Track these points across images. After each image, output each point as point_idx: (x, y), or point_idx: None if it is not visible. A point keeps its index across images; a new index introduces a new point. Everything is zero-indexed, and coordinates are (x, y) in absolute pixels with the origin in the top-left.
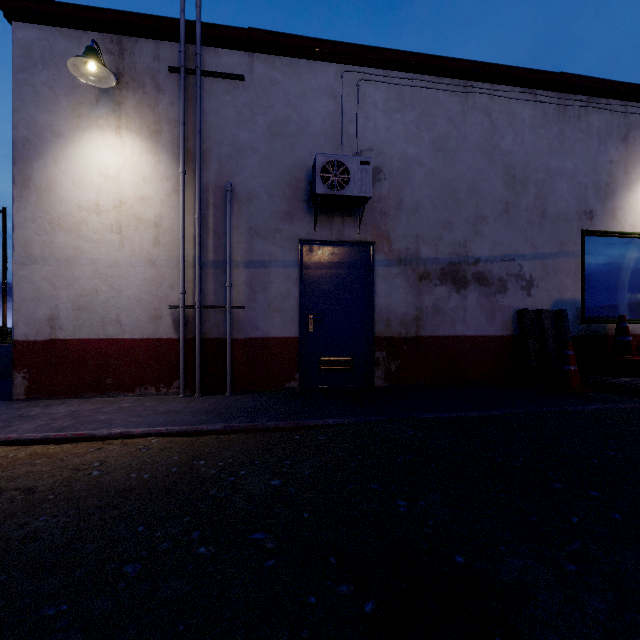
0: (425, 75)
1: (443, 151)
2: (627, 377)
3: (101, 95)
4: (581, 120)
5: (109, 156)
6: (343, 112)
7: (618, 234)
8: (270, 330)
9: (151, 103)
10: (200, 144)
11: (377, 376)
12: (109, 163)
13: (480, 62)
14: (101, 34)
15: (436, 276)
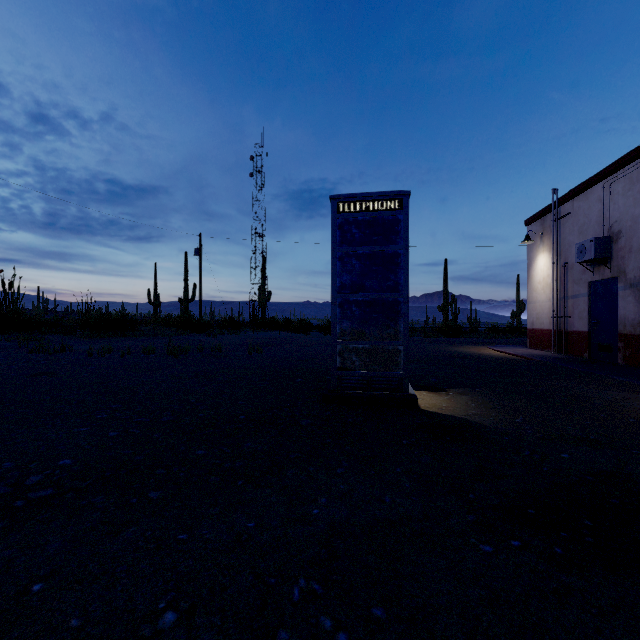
0: None
1: None
2: None
3: (540, 241)
4: None
5: (541, 262)
6: (604, 207)
7: None
8: (578, 328)
9: (549, 238)
10: (557, 250)
11: (619, 357)
12: (541, 265)
13: None
14: (540, 219)
15: None
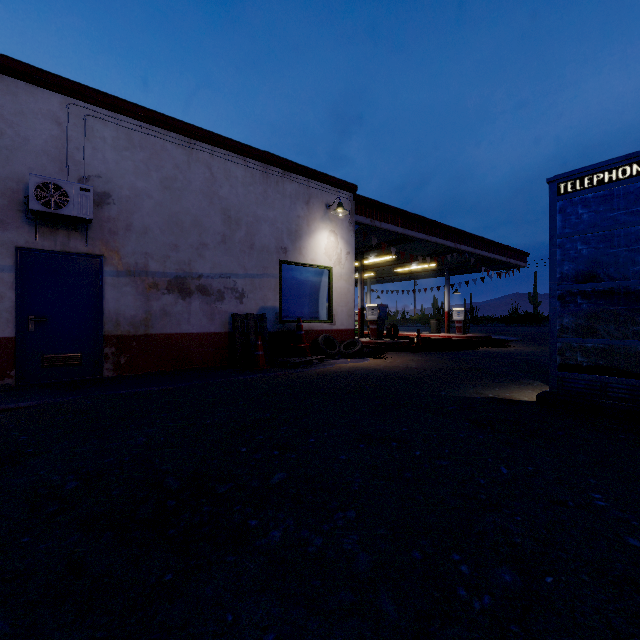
0: (154, 126)
1: (171, 189)
2: (299, 357)
3: None
4: (279, 185)
5: None
6: (69, 139)
7: (303, 264)
8: None
9: None
10: None
11: (106, 368)
12: None
13: (201, 128)
14: None
15: (164, 286)
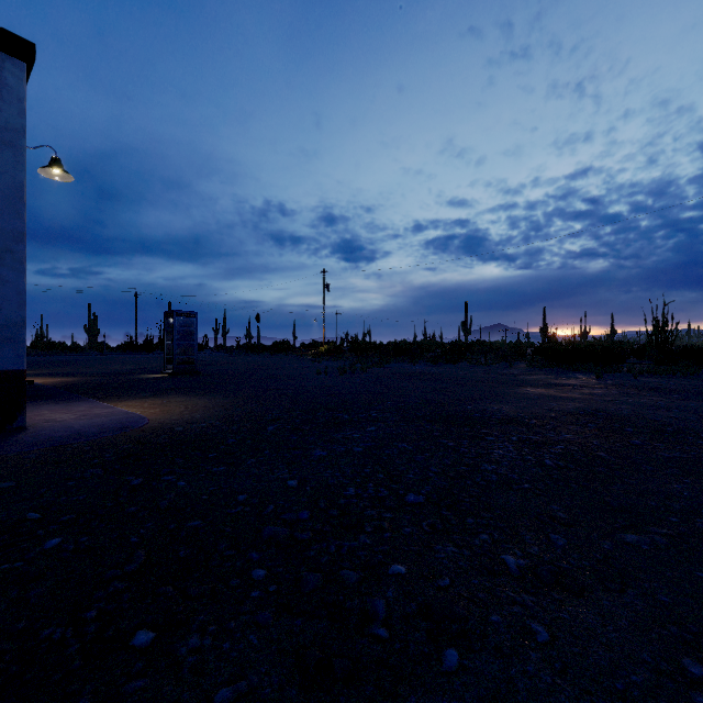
0: None
1: None
2: None
3: None
4: None
5: None
6: None
7: None
8: None
9: None
10: None
11: None
12: None
13: None
14: None
15: None
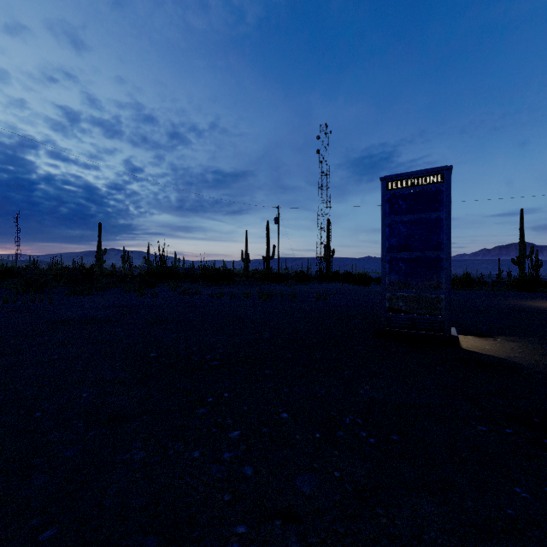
0: None
1: None
2: None
3: None
4: None
5: None
6: None
7: None
8: None
9: None
10: None
11: None
12: None
13: None
14: None
15: None
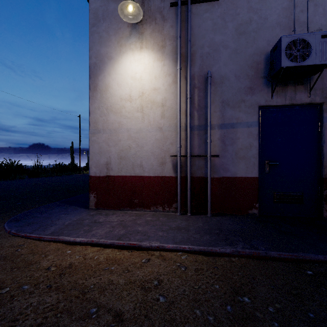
0: None
1: None
2: None
3: (132, 30)
4: None
5: (136, 66)
6: (295, 5)
7: None
8: (237, 172)
9: (159, 29)
10: (190, 48)
11: (325, 209)
12: (136, 70)
13: None
14: None
15: None
